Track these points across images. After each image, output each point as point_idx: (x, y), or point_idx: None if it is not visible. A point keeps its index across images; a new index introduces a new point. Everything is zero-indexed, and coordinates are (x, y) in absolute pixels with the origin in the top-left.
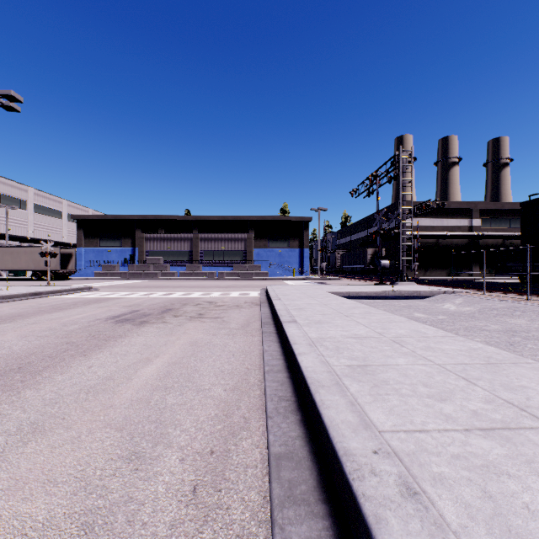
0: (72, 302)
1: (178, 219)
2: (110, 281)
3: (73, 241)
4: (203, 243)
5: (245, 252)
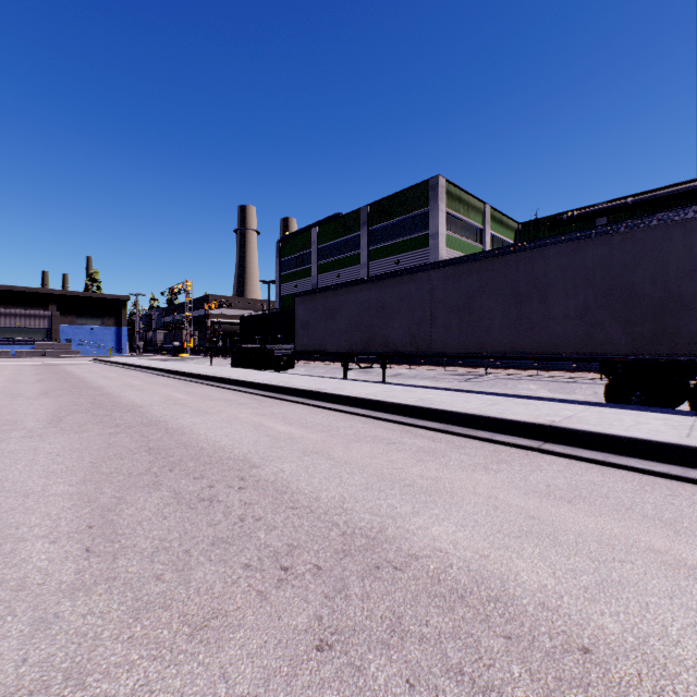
0: None
1: None
2: None
3: None
4: None
5: (50, 329)
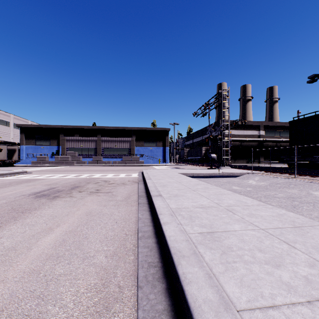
0: (8, 182)
1: (87, 128)
2: (42, 167)
3: (18, 141)
4: (103, 143)
5: (130, 149)
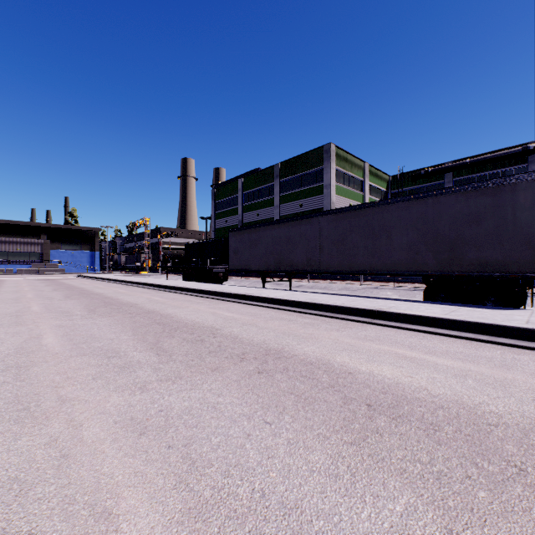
0: None
1: None
2: None
3: None
4: None
5: (42, 253)
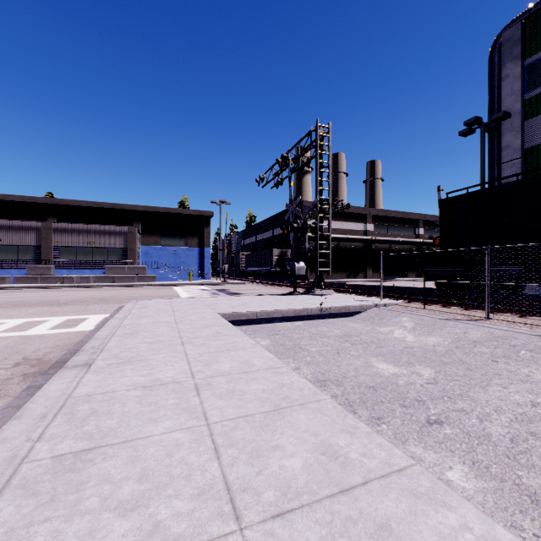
0: None
1: (21, 201)
2: None
3: None
4: (59, 236)
5: (125, 249)
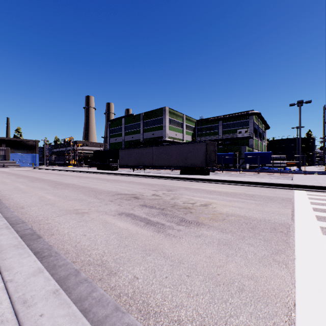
0: None
1: None
2: None
3: None
4: None
5: (5, 155)
